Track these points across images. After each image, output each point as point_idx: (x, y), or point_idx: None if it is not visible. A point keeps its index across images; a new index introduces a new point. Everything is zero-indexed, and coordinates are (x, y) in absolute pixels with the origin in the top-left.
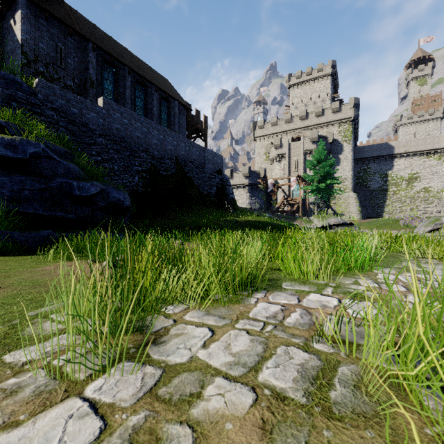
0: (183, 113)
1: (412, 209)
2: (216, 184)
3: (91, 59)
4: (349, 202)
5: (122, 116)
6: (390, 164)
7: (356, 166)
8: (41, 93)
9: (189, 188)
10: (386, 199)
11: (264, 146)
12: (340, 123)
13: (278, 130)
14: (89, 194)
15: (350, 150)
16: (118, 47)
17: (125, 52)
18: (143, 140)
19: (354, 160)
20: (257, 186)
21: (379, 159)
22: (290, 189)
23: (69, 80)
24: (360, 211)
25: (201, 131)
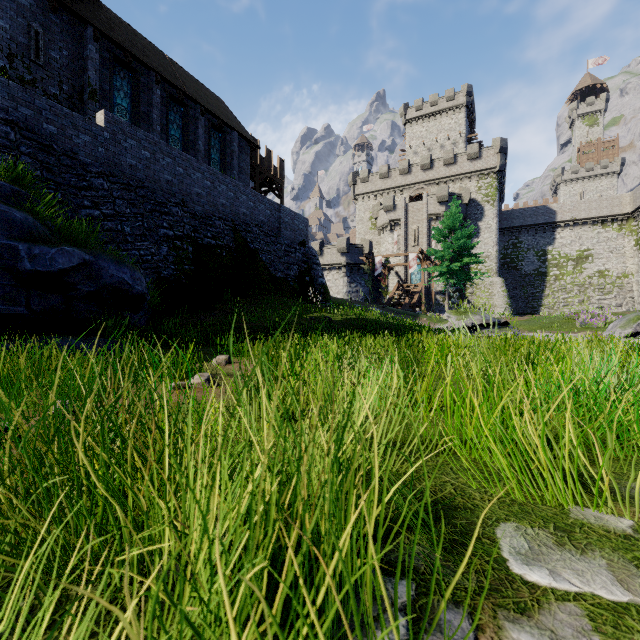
0: (246, 152)
1: (581, 302)
2: (298, 261)
3: (92, 53)
4: (493, 292)
5: (139, 146)
6: (550, 237)
7: (502, 239)
8: None
9: (254, 266)
10: (545, 287)
11: (369, 208)
12: (479, 175)
13: (390, 185)
14: (55, 269)
15: (494, 215)
16: (139, 41)
17: (151, 49)
18: (177, 187)
19: (500, 230)
20: (359, 267)
21: (534, 230)
22: (407, 271)
23: (51, 86)
24: (509, 304)
25: (275, 182)
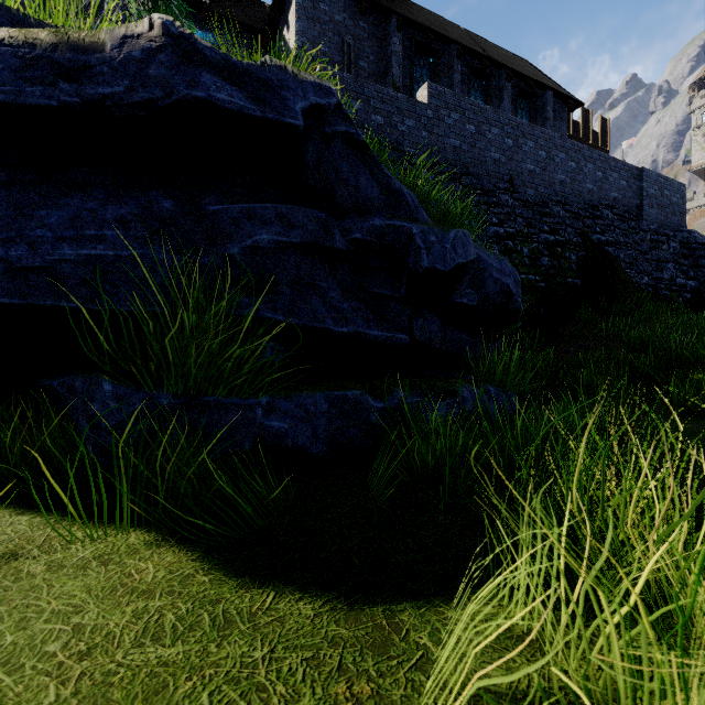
0: (561, 117)
1: None
2: (672, 256)
3: (395, 47)
4: None
5: (463, 119)
6: None
7: None
8: None
9: (612, 269)
10: None
11: None
12: None
13: None
14: (452, 266)
15: None
16: (435, 19)
17: (447, 25)
18: (505, 166)
19: None
20: None
21: None
22: None
23: None
24: None
25: None
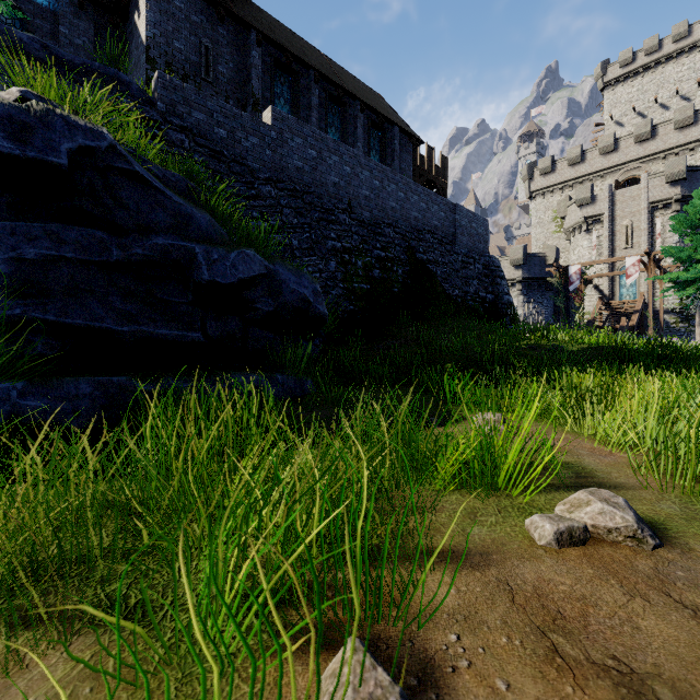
0: (407, 150)
1: None
2: (477, 275)
3: (255, 60)
4: None
5: (306, 144)
6: None
7: None
8: (162, 99)
9: (429, 282)
10: None
11: (552, 206)
12: None
13: (583, 172)
14: (234, 280)
15: None
16: (298, 41)
17: (309, 49)
18: (344, 190)
19: None
20: (540, 282)
21: None
22: (613, 283)
23: None
24: None
25: (436, 184)
